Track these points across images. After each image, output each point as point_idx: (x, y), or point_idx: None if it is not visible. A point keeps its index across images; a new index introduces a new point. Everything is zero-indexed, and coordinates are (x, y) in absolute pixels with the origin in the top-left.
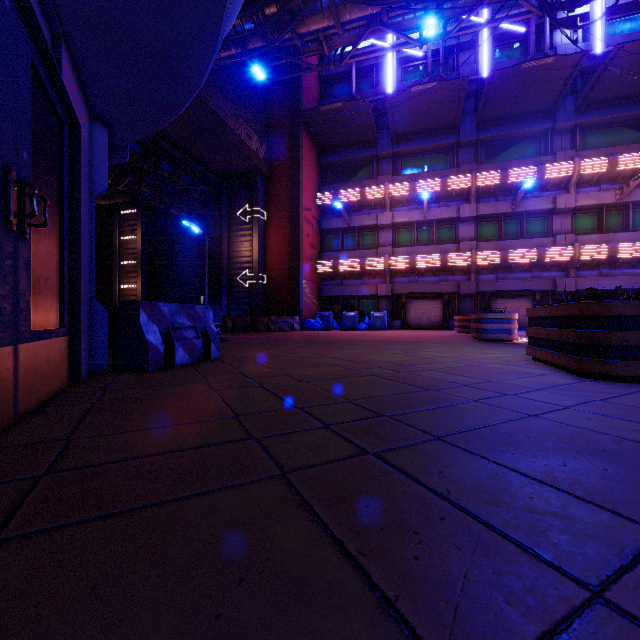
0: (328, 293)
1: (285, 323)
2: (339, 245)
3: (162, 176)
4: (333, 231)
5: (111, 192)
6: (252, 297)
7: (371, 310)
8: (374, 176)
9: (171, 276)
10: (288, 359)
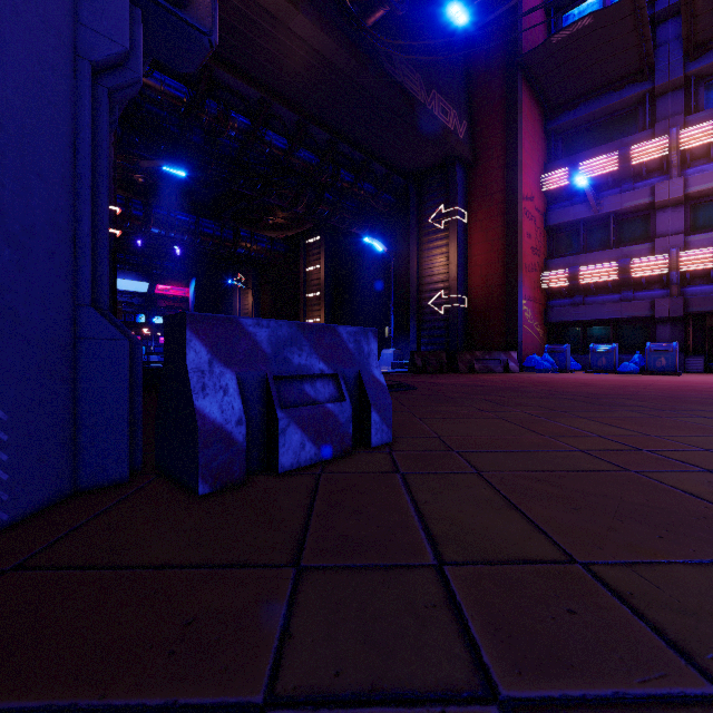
0: (560, 317)
1: (495, 361)
2: (578, 245)
3: (342, 188)
4: (568, 226)
5: (296, 221)
6: (448, 326)
7: (638, 341)
8: (645, 126)
9: (354, 306)
10: (568, 467)
